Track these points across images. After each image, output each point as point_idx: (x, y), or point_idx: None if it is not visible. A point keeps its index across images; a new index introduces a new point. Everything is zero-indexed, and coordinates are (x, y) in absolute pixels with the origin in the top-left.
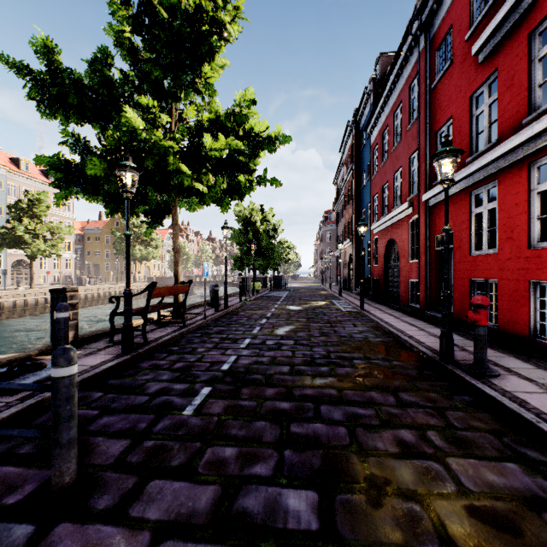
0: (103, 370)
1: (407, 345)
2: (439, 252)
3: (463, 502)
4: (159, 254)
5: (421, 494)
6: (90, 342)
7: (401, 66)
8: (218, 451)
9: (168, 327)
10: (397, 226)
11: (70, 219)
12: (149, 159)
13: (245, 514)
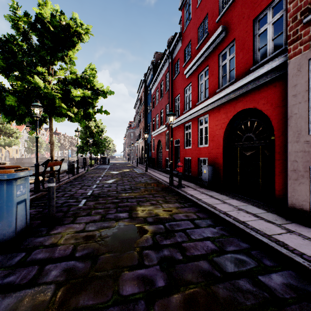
0: (31, 198)
1: (161, 183)
2: (176, 147)
3: (162, 209)
4: (19, 142)
5: (153, 210)
6: None
7: (163, 65)
8: (96, 211)
9: None
10: (161, 134)
11: None
12: (45, 100)
13: (109, 218)
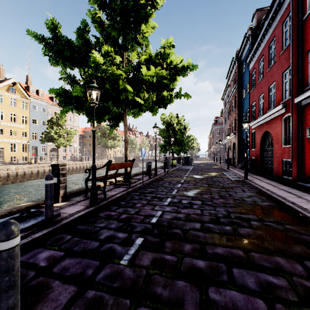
0: (76, 218)
1: (291, 210)
2: (309, 139)
3: None
4: (120, 144)
5: None
6: (74, 196)
7: (275, 11)
8: None
9: (120, 188)
10: (271, 122)
11: (76, 126)
12: (108, 83)
13: None
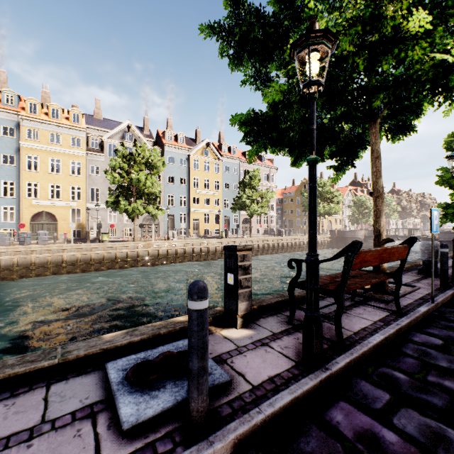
0: (266, 416)
1: None
2: None
3: None
4: (340, 209)
5: None
6: (267, 313)
7: None
8: None
9: (370, 308)
10: None
11: (273, 187)
12: (346, 38)
13: None
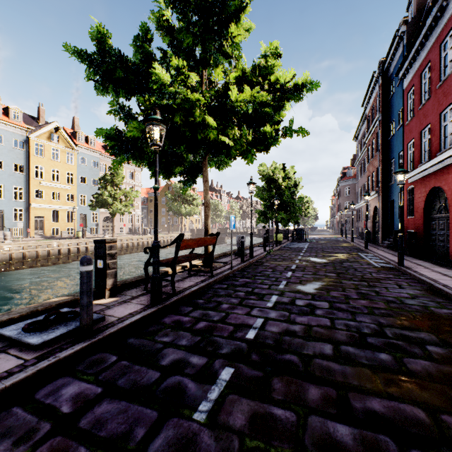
0: (127, 325)
1: None
2: None
3: None
4: (198, 210)
5: None
6: (129, 288)
7: None
8: None
9: (198, 276)
10: (445, 171)
11: (138, 186)
12: (178, 115)
13: None
